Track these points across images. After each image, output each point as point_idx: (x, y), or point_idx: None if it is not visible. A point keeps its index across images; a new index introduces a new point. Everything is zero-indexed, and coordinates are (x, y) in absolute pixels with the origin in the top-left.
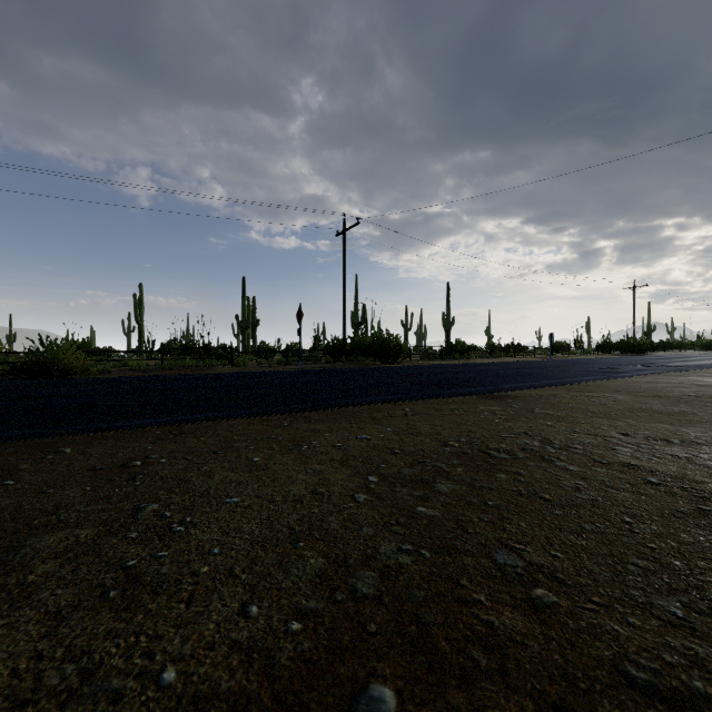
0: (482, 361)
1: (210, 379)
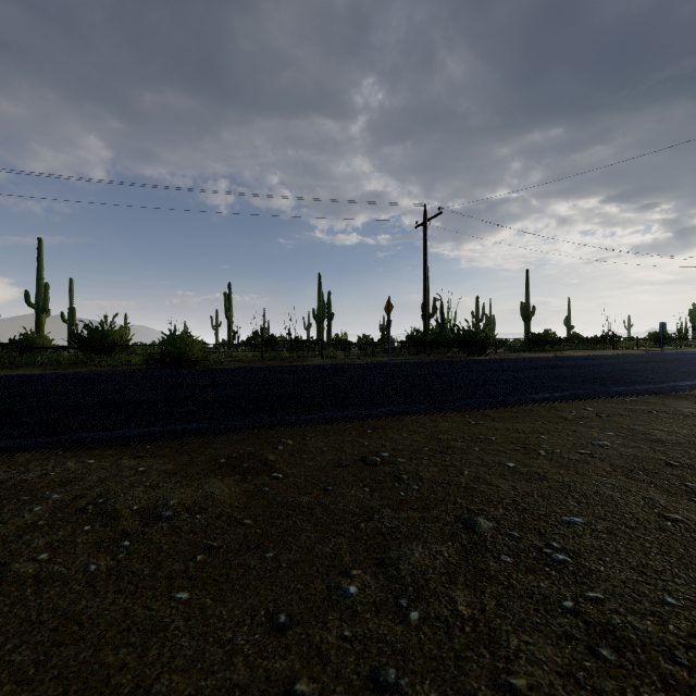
0: (577, 353)
1: (323, 371)
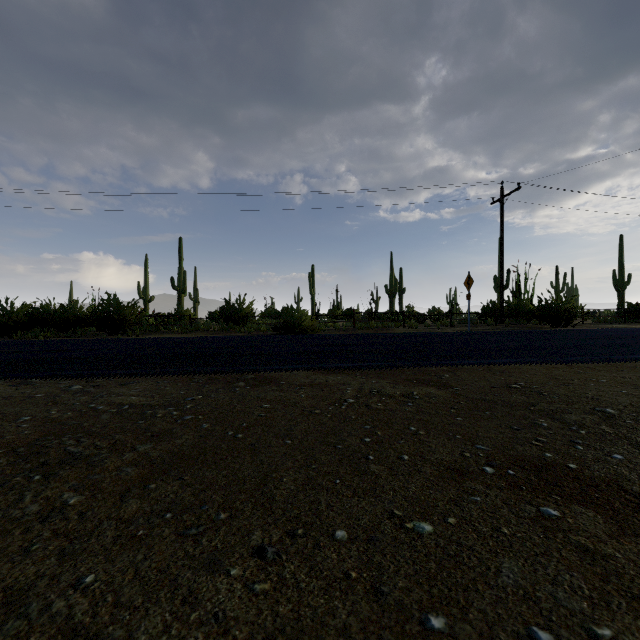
0: None
1: (419, 337)
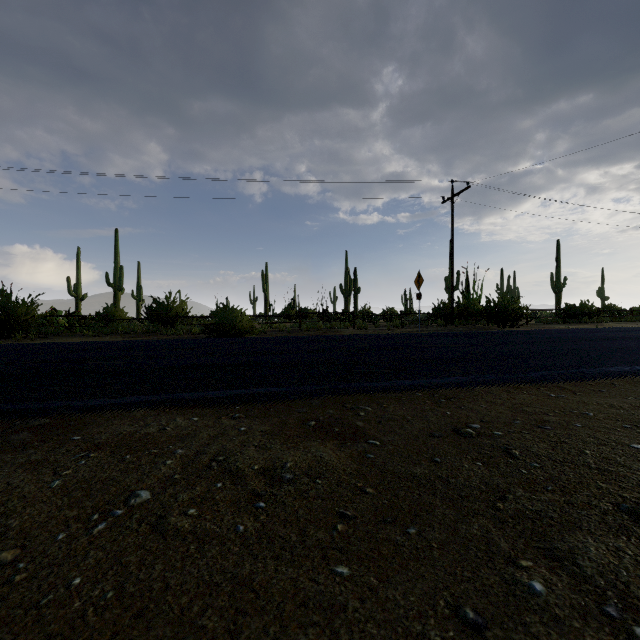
0: (619, 325)
1: (363, 340)
